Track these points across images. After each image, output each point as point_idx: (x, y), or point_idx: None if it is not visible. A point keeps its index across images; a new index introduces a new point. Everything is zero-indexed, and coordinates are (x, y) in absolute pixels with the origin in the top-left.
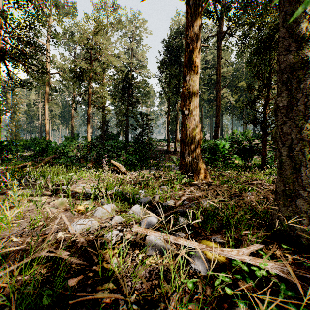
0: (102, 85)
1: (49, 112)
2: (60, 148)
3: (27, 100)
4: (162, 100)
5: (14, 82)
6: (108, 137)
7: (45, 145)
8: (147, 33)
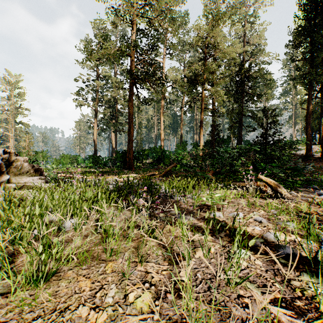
0: (212, 86)
1: (163, 123)
2: (175, 156)
3: (147, 115)
4: (294, 86)
5: (140, 101)
6: (219, 143)
7: (161, 153)
8: (268, 5)
